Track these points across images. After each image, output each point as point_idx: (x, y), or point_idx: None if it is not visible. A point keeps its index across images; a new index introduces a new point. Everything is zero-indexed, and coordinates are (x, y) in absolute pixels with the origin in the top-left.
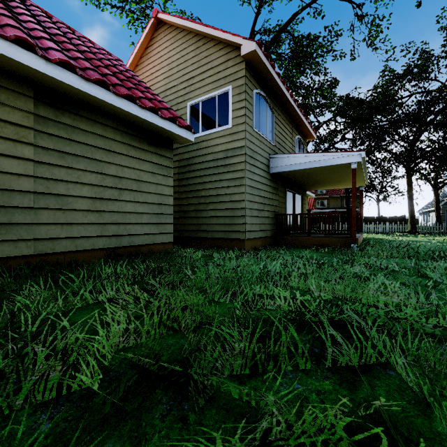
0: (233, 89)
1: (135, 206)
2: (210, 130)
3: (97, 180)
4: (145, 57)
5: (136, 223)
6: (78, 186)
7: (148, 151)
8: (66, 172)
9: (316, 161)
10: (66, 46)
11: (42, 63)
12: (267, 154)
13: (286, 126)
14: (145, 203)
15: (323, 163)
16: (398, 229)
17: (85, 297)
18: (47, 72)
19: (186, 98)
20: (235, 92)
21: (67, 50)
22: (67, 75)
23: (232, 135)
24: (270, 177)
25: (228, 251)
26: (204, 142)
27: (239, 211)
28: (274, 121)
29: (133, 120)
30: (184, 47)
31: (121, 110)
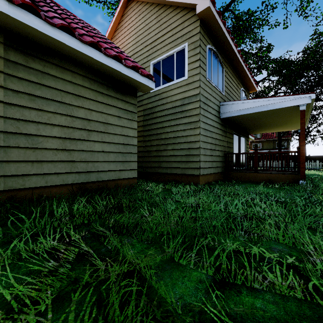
0: (189, 45)
1: (103, 146)
2: (169, 83)
3: (67, 122)
4: (118, 30)
5: (103, 161)
6: (48, 127)
7: (114, 97)
8: (36, 113)
9: (263, 105)
10: (41, 4)
11: (4, 4)
12: (217, 102)
13: (233, 79)
14: (112, 143)
15: (270, 106)
16: None
17: (27, 244)
18: (10, 14)
19: (149, 59)
20: (190, 48)
21: (41, 6)
22: (31, 18)
23: (188, 85)
24: (220, 122)
25: (184, 185)
26: (164, 93)
27: (194, 151)
28: (223, 74)
29: (100, 68)
30: (148, 16)
31: (87, 56)
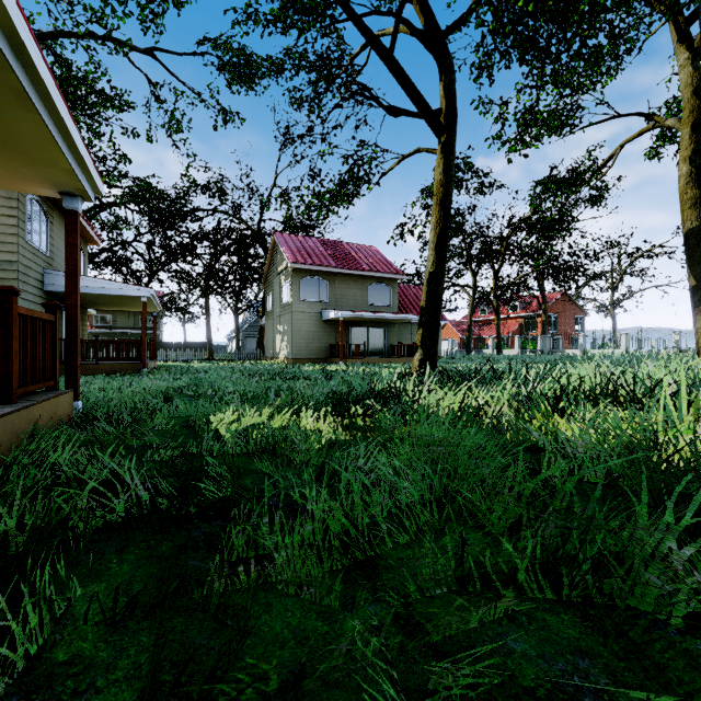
0: None
1: None
2: None
3: None
4: None
5: None
6: None
7: None
8: None
9: (106, 288)
10: None
11: None
12: (41, 268)
13: (63, 231)
14: None
15: (114, 291)
16: (199, 356)
17: None
18: None
19: None
20: None
21: None
22: None
23: None
24: (45, 295)
25: None
26: None
27: None
28: (49, 228)
29: None
30: None
31: None
